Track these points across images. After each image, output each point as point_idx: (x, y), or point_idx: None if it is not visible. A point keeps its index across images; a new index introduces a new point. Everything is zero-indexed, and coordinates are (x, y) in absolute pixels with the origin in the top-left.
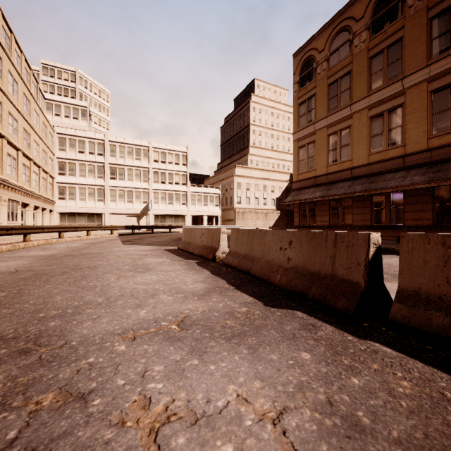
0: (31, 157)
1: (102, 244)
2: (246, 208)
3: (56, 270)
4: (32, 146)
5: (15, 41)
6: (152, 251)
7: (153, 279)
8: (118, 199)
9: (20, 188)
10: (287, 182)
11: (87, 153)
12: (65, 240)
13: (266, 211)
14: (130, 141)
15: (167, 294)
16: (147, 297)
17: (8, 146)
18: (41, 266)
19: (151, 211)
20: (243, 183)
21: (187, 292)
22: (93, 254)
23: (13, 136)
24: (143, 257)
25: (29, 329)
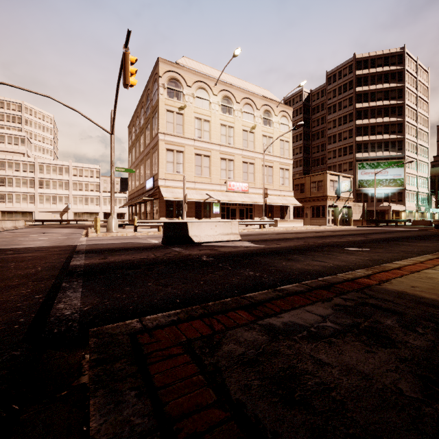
0: None
1: None
2: None
3: None
4: None
5: None
6: None
7: None
8: (45, 201)
9: None
10: None
11: (22, 171)
12: None
13: None
14: (55, 162)
15: None
16: None
17: None
18: None
19: (71, 209)
20: None
21: None
22: None
23: None
24: None
25: None
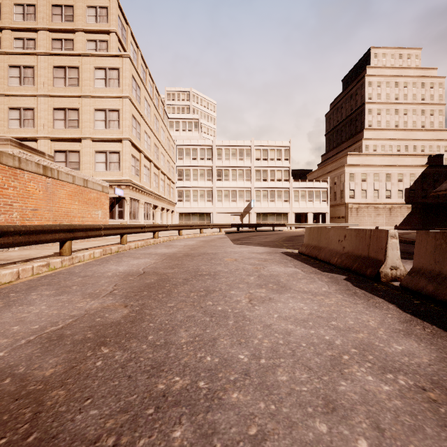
0: (159, 167)
1: (214, 243)
2: (362, 202)
3: (177, 276)
4: (160, 158)
5: (149, 75)
6: (269, 255)
7: (305, 310)
8: (223, 198)
9: (152, 193)
10: (422, 166)
11: (199, 160)
12: (183, 237)
13: (389, 206)
14: (234, 143)
15: (364, 366)
16: (329, 370)
17: (144, 159)
18: (164, 268)
19: (253, 209)
20: (357, 173)
21: (408, 368)
22: (209, 255)
23: (147, 150)
24: (264, 263)
25: (138, 446)
